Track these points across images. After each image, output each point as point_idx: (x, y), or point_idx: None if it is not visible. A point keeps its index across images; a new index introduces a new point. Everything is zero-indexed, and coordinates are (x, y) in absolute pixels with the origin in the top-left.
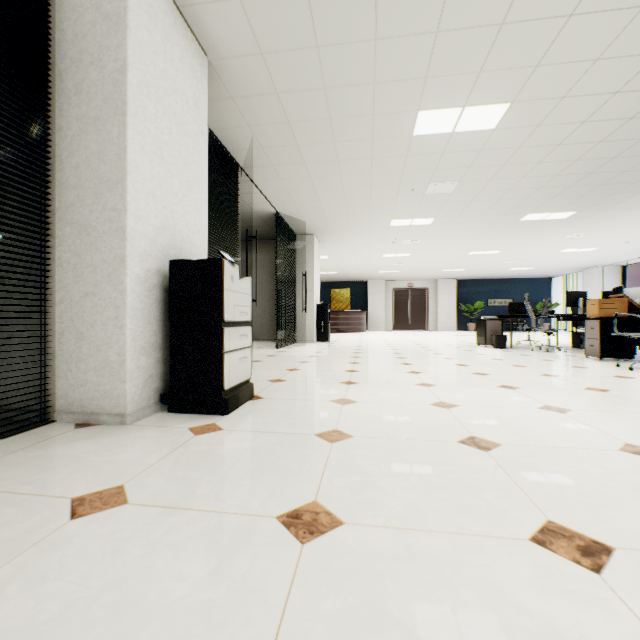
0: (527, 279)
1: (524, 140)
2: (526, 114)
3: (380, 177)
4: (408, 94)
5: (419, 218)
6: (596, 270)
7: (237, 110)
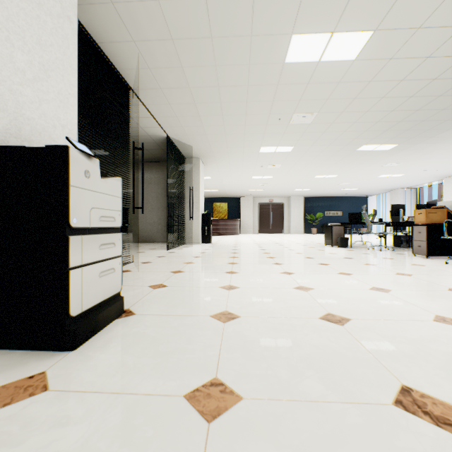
0: (351, 197)
1: (376, 74)
2: (384, 45)
3: (254, 106)
4: (285, 12)
5: (282, 146)
6: (399, 191)
7: (120, 20)
